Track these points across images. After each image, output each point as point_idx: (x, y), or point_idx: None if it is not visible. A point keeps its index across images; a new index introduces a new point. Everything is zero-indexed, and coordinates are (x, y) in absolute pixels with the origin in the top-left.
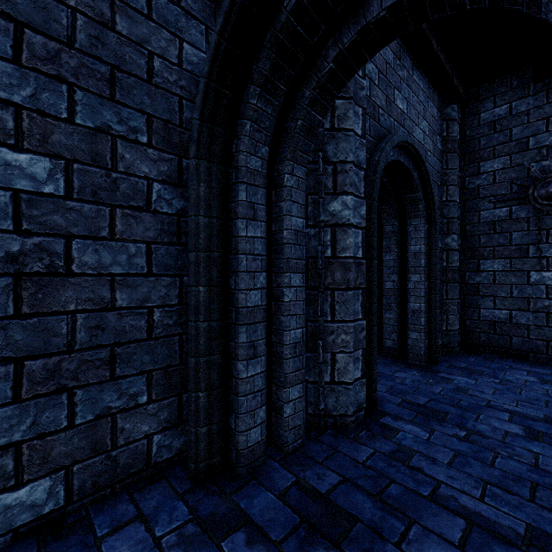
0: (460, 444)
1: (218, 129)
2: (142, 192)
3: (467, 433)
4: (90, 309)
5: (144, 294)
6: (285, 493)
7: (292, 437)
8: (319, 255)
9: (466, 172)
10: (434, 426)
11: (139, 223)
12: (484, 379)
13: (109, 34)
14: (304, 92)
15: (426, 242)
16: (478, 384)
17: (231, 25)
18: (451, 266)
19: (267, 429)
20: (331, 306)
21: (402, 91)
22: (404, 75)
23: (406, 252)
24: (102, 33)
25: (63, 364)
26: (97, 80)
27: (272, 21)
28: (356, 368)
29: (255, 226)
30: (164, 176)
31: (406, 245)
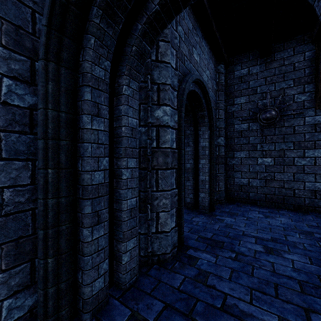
0: (233, 263)
1: (66, 38)
2: None
3: (236, 254)
4: None
5: None
6: None
7: (129, 277)
8: (148, 146)
9: (227, 103)
10: (218, 252)
11: None
12: (239, 218)
13: None
14: (138, 25)
15: (209, 141)
16: (236, 221)
17: None
18: (220, 155)
19: (110, 274)
20: (156, 181)
21: (197, 49)
22: (198, 40)
23: (198, 146)
24: None
25: None
26: None
27: None
28: (172, 221)
29: (99, 121)
30: (15, 73)
31: (198, 142)
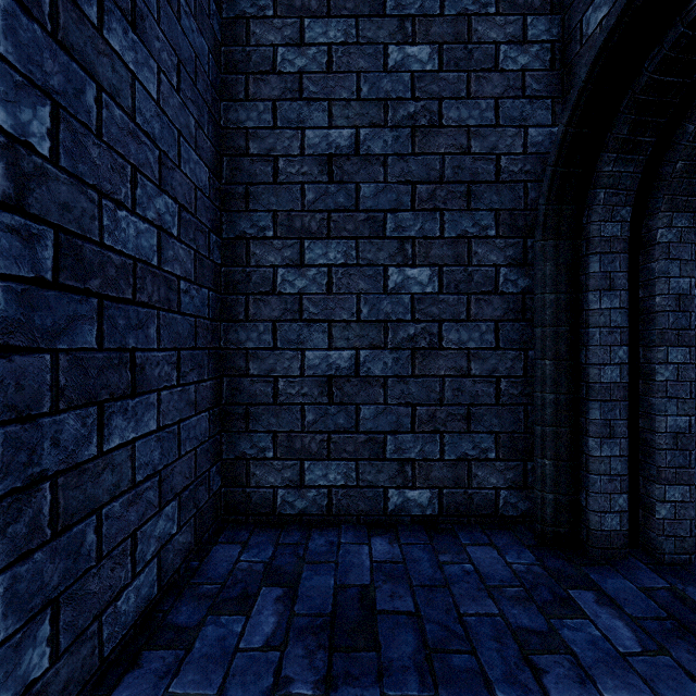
0: None
1: (565, 207)
2: (491, 279)
3: None
4: (454, 375)
5: (492, 365)
6: (651, 590)
7: (670, 547)
8: None
9: None
10: None
11: (488, 305)
12: None
13: (466, 158)
14: (686, 128)
15: None
16: None
17: (579, 113)
18: None
19: (631, 527)
20: None
21: None
22: None
23: None
24: (461, 161)
25: (437, 413)
26: (458, 199)
27: (630, 86)
28: None
29: (612, 296)
30: (509, 260)
31: None
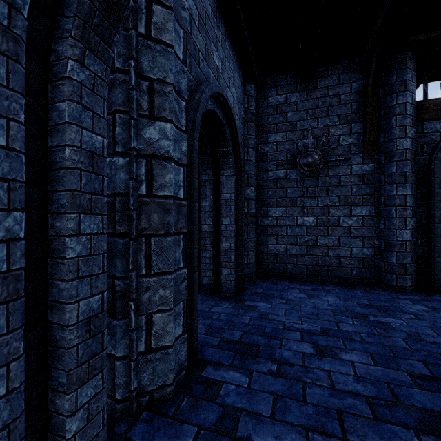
0: (275, 382)
1: None
2: None
3: (277, 365)
4: None
5: None
6: None
7: None
8: (130, 192)
9: (259, 140)
10: (251, 365)
11: None
12: (276, 301)
13: None
14: None
15: (235, 191)
16: (273, 307)
17: None
18: (250, 212)
19: None
20: (146, 256)
21: (218, 50)
22: (219, 36)
23: (219, 199)
24: None
25: None
26: None
27: None
28: (177, 325)
29: None
30: None
31: (219, 193)
